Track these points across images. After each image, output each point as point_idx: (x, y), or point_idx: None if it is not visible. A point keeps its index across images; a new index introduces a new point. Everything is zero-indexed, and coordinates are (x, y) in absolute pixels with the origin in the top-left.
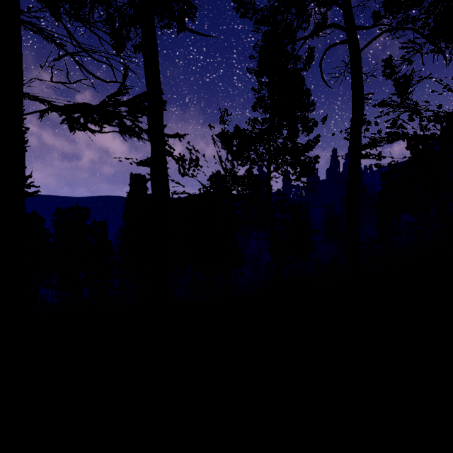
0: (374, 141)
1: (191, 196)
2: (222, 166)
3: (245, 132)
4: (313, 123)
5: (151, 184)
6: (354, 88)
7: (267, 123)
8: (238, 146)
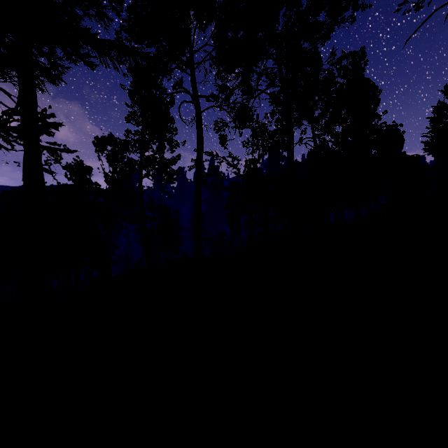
0: (202, 175)
1: (46, 188)
2: (105, 176)
3: (120, 141)
4: (177, 144)
5: (24, 181)
6: (198, 134)
7: (139, 135)
8: (113, 151)
